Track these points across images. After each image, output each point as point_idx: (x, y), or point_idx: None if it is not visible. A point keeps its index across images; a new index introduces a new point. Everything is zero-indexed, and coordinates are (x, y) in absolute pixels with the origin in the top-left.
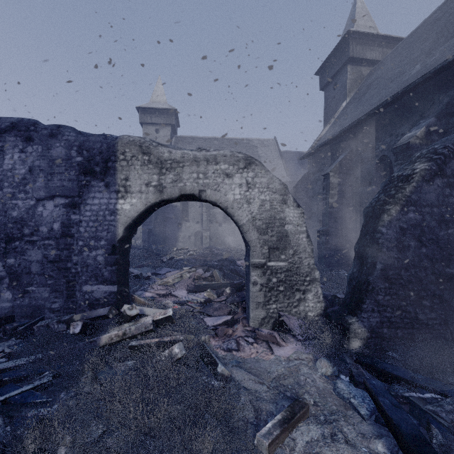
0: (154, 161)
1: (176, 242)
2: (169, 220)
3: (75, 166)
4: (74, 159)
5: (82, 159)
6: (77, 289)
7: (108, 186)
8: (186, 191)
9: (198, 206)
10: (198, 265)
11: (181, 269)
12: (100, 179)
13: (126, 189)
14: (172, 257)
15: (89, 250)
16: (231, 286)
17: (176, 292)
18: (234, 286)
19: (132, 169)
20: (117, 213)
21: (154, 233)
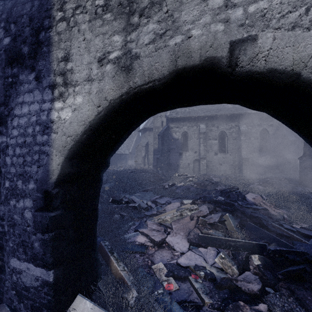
0: (115, 2)
1: (178, 168)
2: (172, 150)
3: (1, 53)
4: (1, 44)
5: (10, 39)
6: (5, 259)
7: (40, 79)
8: (191, 54)
9: (196, 138)
10: (201, 201)
11: (181, 203)
12: (29, 67)
13: (65, 79)
14: (173, 183)
15: (16, 198)
16: (261, 253)
17: (174, 240)
18: (267, 255)
19: (74, 33)
20: (51, 129)
21: (160, 161)
